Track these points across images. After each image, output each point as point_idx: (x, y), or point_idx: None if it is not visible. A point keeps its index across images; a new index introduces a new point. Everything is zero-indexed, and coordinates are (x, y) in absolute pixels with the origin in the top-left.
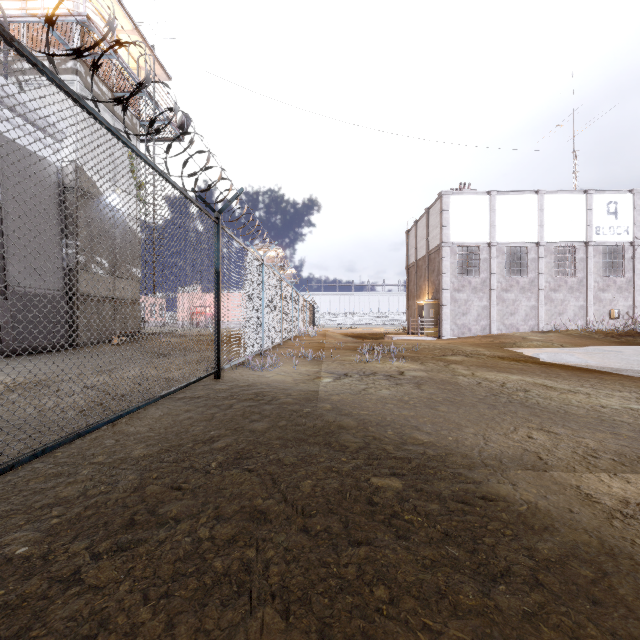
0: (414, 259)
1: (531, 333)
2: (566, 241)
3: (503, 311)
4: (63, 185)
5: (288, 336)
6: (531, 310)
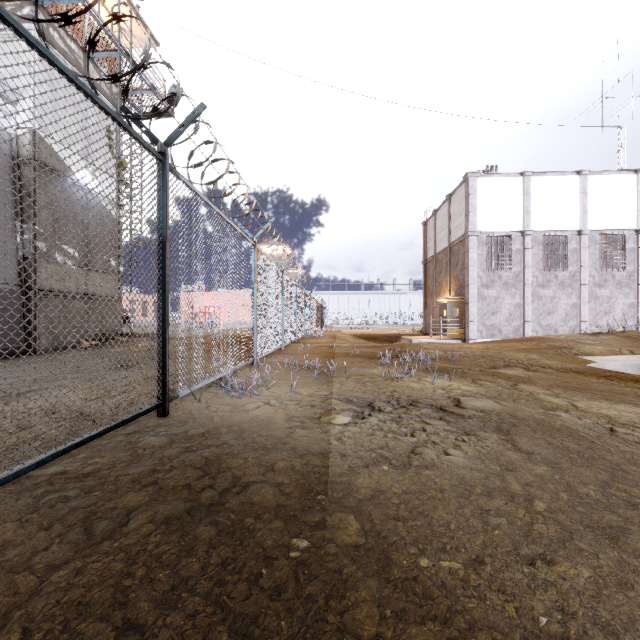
0: (432, 253)
1: (579, 335)
2: (613, 229)
3: (539, 310)
4: (18, 157)
5: (292, 339)
6: (572, 308)
